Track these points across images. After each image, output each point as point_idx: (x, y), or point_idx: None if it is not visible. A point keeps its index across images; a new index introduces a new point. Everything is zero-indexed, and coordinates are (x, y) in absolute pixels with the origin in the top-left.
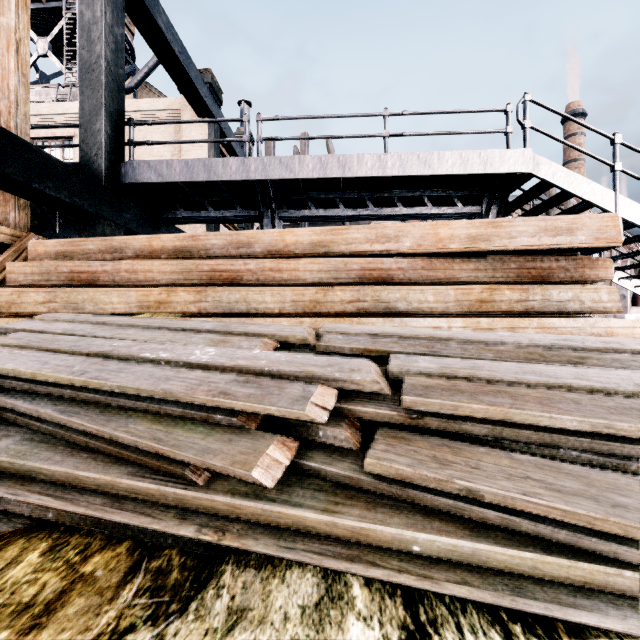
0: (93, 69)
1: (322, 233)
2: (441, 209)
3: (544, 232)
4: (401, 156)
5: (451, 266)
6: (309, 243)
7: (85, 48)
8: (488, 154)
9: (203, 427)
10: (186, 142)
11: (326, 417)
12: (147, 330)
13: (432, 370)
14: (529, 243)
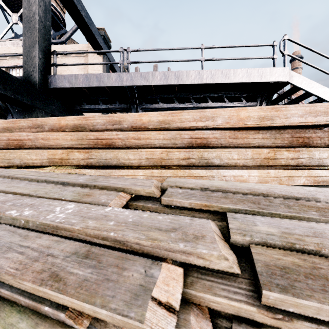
0: (31, 20)
1: (165, 115)
2: (233, 103)
3: (309, 114)
4: (212, 72)
5: (247, 136)
6: (157, 121)
7: (26, 8)
8: (263, 70)
9: (27, 321)
10: (86, 64)
11: (172, 328)
12: (34, 183)
13: (276, 238)
14: (299, 121)
